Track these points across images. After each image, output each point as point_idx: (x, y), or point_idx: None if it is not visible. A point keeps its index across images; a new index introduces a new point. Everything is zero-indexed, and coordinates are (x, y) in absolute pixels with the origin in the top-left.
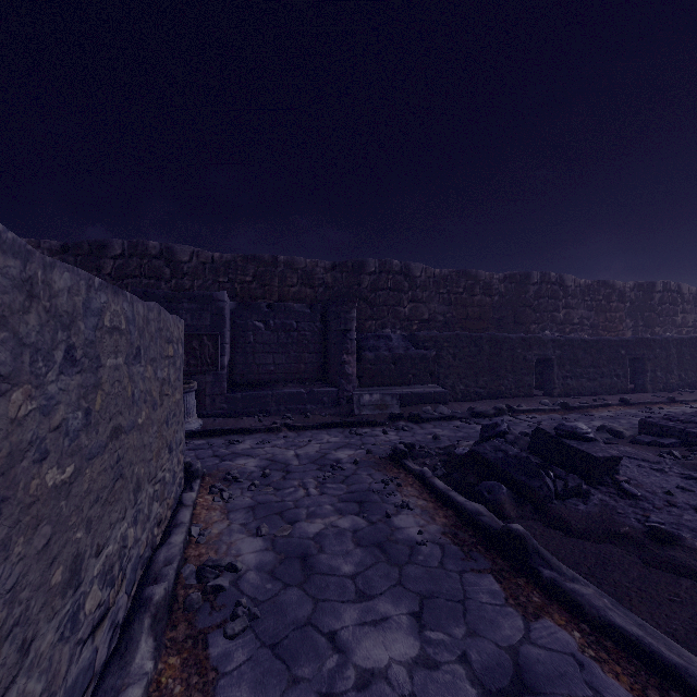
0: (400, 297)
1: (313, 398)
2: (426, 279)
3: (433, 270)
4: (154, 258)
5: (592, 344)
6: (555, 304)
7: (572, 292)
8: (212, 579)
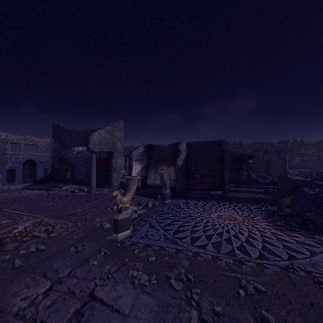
0: (300, 149)
1: None
2: (309, 143)
3: (312, 140)
4: (237, 144)
5: None
6: None
7: None
8: None
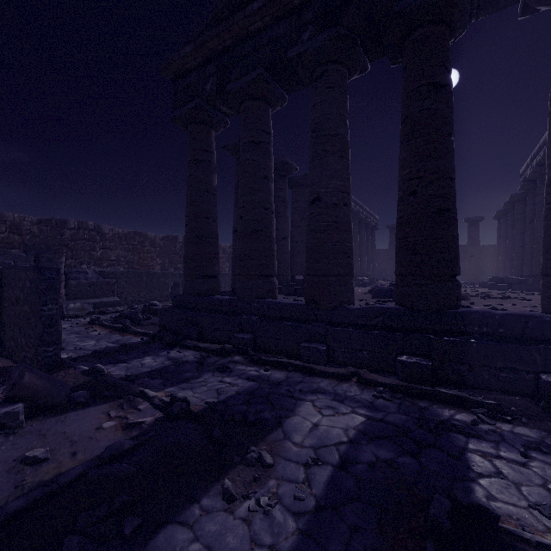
0: (94, 246)
1: None
2: (113, 235)
3: (118, 230)
4: None
5: None
6: None
7: None
8: None
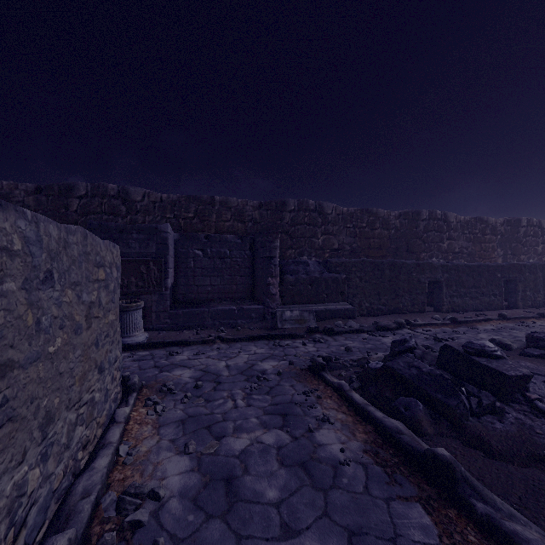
0: (314, 231)
1: (242, 314)
2: (336, 216)
3: (342, 208)
4: (112, 198)
5: (474, 269)
6: (441, 236)
7: (454, 226)
8: (132, 511)
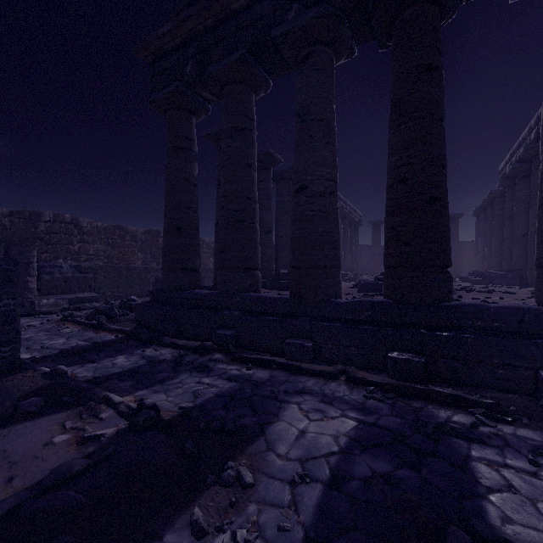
0: (71, 239)
1: None
2: (91, 229)
3: (97, 223)
4: None
5: None
6: None
7: None
8: None
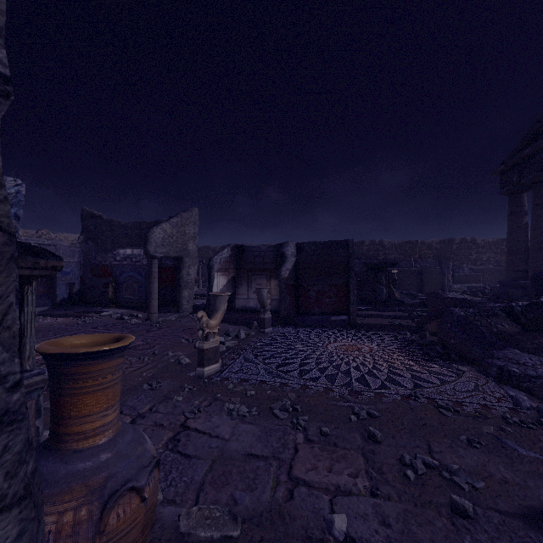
0: (470, 252)
1: None
2: (484, 244)
3: (488, 240)
4: (377, 245)
5: None
6: None
7: None
8: None
